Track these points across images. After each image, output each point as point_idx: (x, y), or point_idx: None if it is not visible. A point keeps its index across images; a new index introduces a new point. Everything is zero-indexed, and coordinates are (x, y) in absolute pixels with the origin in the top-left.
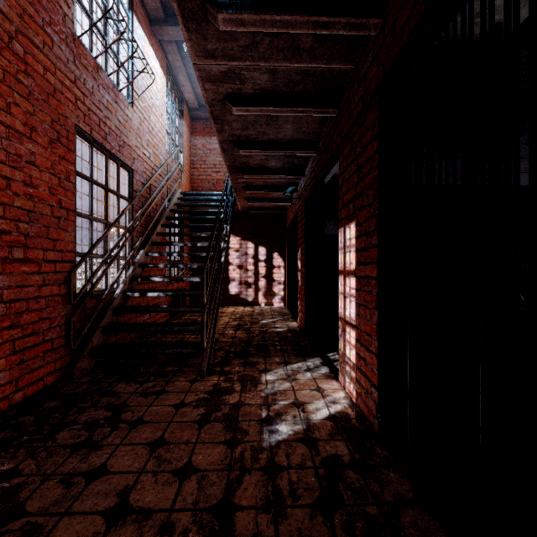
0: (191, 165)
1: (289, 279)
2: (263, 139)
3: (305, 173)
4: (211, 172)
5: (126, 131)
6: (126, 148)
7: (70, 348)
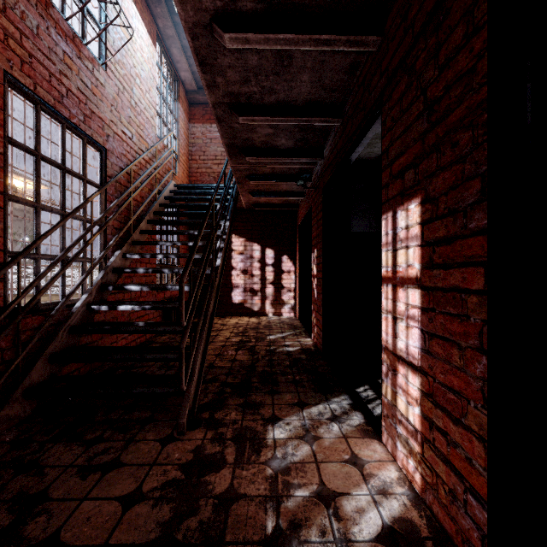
0: (189, 156)
1: (300, 286)
2: (269, 101)
3: (323, 154)
4: (211, 164)
5: (95, 98)
6: (95, 121)
7: None
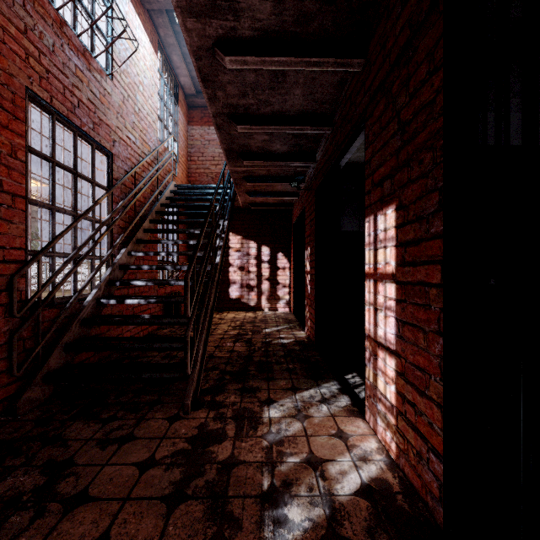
0: (188, 158)
1: (295, 282)
2: (265, 111)
3: (316, 158)
4: (209, 165)
5: (103, 107)
6: (103, 128)
7: (13, 375)
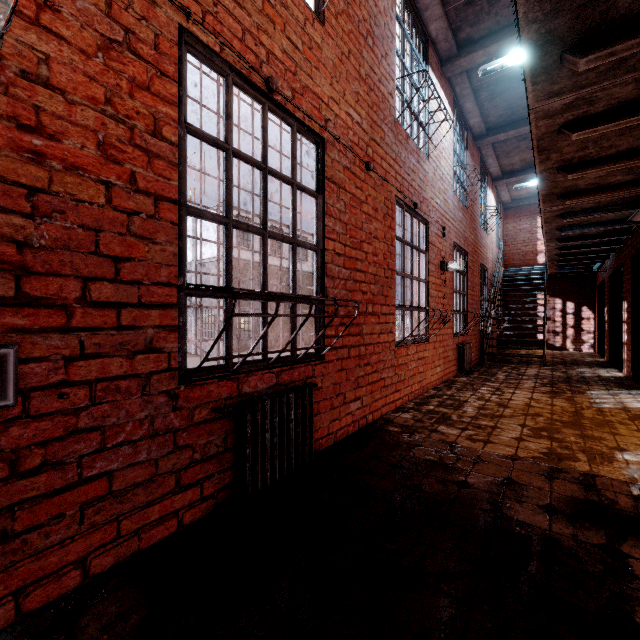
0: (503, 244)
1: (598, 329)
2: (575, 252)
3: (609, 257)
4: (520, 246)
5: (487, 251)
6: (487, 260)
7: (483, 350)
